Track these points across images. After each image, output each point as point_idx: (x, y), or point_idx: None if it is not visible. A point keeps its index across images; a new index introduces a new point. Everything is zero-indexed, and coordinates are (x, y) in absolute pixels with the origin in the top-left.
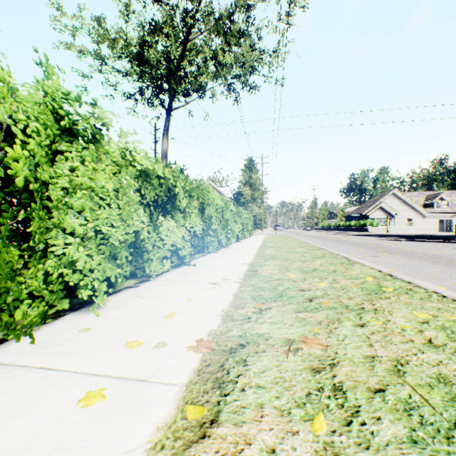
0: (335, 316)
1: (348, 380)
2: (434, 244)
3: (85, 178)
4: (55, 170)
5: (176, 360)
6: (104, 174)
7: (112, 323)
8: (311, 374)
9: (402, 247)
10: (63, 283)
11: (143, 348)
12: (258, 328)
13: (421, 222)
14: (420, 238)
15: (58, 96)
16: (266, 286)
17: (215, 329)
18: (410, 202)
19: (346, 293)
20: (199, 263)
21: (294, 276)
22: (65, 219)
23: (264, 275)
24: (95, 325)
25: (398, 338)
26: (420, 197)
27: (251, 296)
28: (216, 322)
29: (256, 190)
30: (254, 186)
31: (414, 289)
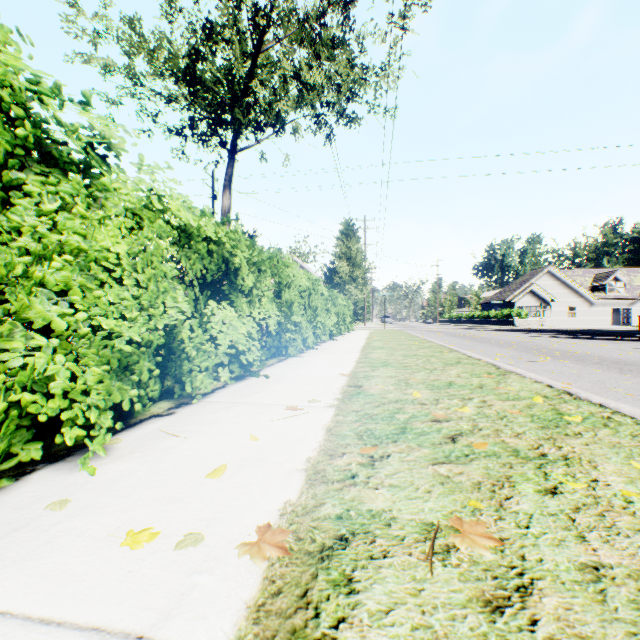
0: (502, 472)
1: (564, 633)
2: (613, 342)
3: (75, 235)
4: (9, 217)
5: (215, 578)
6: (111, 231)
7: (112, 489)
8: (485, 617)
9: (569, 348)
10: (30, 416)
11: (156, 548)
12: (370, 500)
13: (588, 312)
14: (590, 334)
15: (21, 90)
16: (378, 414)
17: (294, 501)
18: (573, 284)
19: (509, 425)
20: (272, 374)
21: (420, 394)
22: (31, 304)
23: (373, 393)
24: (81, 492)
25: (626, 519)
26: (585, 276)
27: (354, 431)
28: (297, 485)
29: (356, 266)
30: (353, 260)
31: (615, 418)
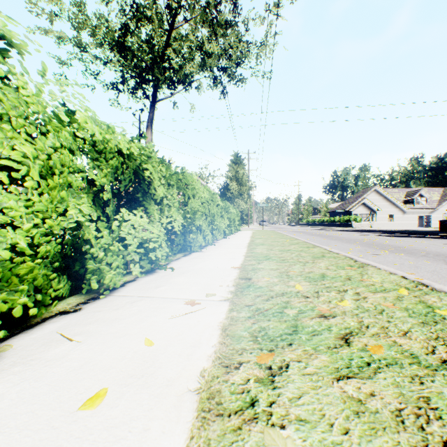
0: (416, 392)
1: None
2: (426, 239)
3: None
4: None
5: None
6: (2, 133)
7: None
8: None
9: (398, 244)
10: None
11: None
12: None
13: (402, 218)
14: (407, 233)
15: None
16: (269, 309)
17: None
18: (391, 198)
19: (391, 321)
20: (177, 267)
21: (301, 287)
22: None
23: (262, 286)
24: None
25: None
26: (400, 193)
27: (248, 331)
28: (186, 420)
29: (243, 185)
30: (240, 181)
31: None
